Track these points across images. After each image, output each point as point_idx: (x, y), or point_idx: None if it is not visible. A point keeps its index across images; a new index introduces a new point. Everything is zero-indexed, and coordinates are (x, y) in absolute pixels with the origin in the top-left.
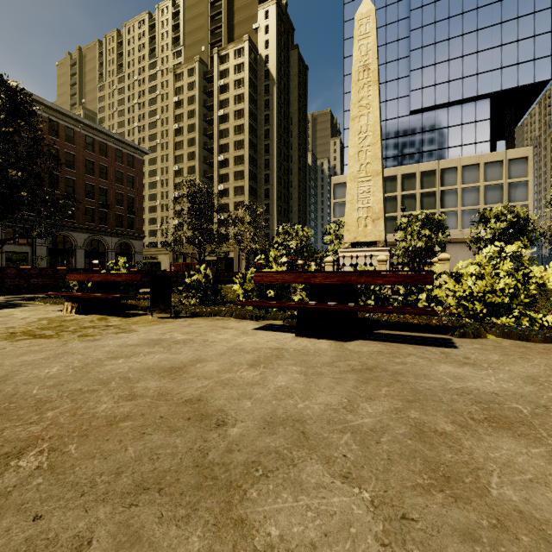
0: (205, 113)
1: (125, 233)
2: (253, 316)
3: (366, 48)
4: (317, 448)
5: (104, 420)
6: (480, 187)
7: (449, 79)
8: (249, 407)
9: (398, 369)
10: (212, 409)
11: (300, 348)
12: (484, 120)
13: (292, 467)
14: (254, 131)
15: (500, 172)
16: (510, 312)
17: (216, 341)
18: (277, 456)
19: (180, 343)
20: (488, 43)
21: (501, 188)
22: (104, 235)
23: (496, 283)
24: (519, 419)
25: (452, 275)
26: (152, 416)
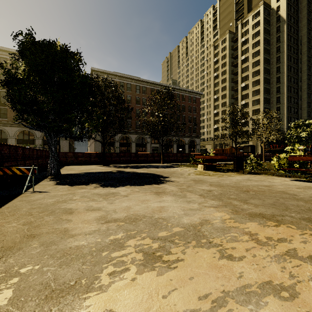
0: (232, 61)
1: (192, 135)
2: (286, 175)
3: None
4: None
5: (259, 190)
6: None
7: None
8: (303, 194)
9: None
10: (290, 193)
11: None
12: None
13: None
14: (267, 61)
15: None
16: None
17: (274, 182)
18: None
19: (259, 181)
20: None
21: None
22: (184, 137)
23: None
24: None
25: None
26: (272, 192)
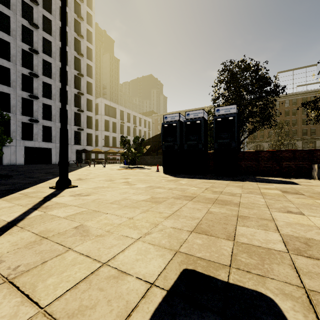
0: None
1: None
2: None
3: None
4: None
5: None
6: None
7: None
8: None
9: None
10: None
11: None
12: None
13: None
14: None
15: None
16: None
17: None
18: None
19: None
20: None
21: None
22: None
23: None
24: None
25: None
26: None
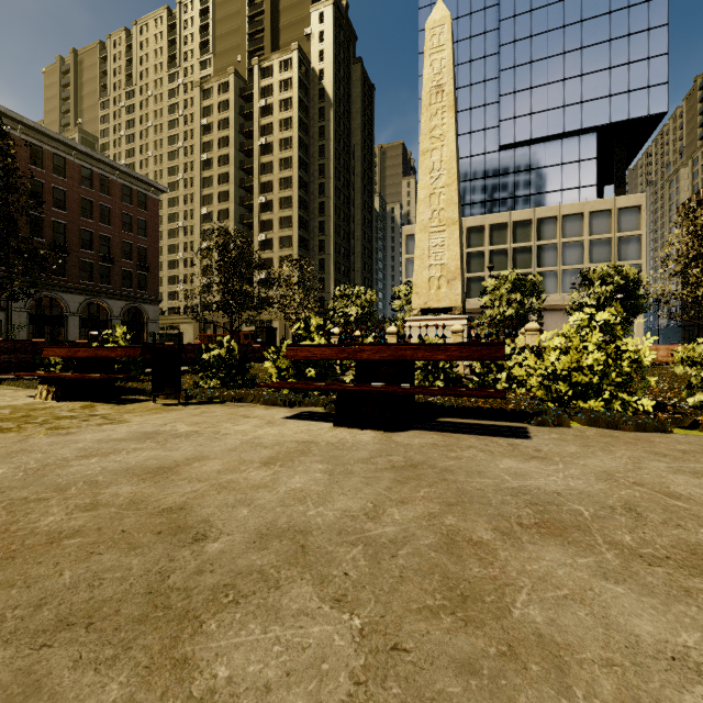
0: (242, 141)
1: (135, 295)
2: (286, 401)
3: (440, 65)
4: (314, 566)
5: (44, 537)
6: (585, 242)
7: (548, 108)
8: (244, 516)
9: (450, 465)
10: (195, 519)
11: (335, 440)
12: (589, 159)
13: (274, 590)
14: (305, 166)
15: (608, 223)
16: (599, 394)
17: (230, 433)
18: (259, 577)
19: (181, 437)
20: (594, 65)
21: (609, 243)
22: (107, 298)
23: (582, 358)
24: (576, 523)
25: (534, 349)
26: (111, 530)
